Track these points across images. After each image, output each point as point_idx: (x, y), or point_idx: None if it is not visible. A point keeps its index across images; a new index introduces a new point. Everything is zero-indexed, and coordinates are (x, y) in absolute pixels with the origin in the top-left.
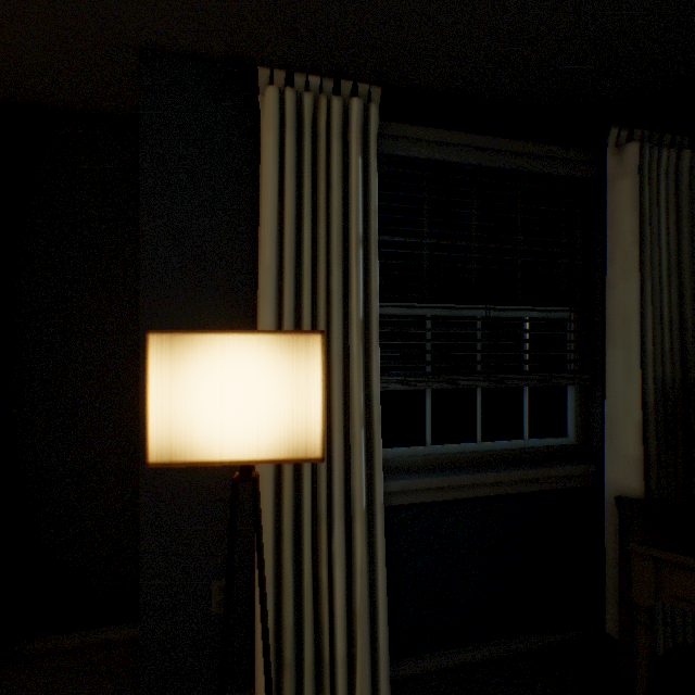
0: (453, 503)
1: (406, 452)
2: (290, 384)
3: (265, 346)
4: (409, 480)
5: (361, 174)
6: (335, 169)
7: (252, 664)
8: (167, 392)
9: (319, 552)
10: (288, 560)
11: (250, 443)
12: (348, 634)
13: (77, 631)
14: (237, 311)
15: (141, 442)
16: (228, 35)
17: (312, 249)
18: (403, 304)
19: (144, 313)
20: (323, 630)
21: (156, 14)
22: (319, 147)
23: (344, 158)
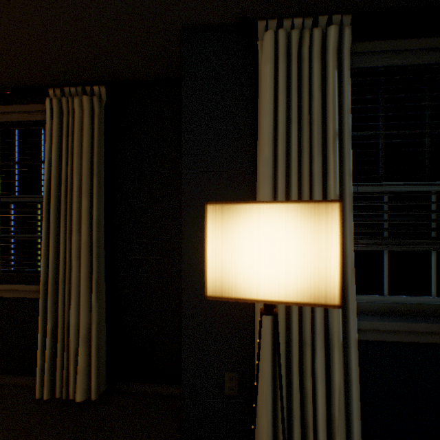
0: (411, 345)
1: (366, 298)
2: (311, 243)
3: (291, 213)
4: (373, 322)
5: (336, 83)
6: (315, 83)
7: (250, 434)
8: (219, 246)
9: (304, 368)
10: (282, 371)
11: (279, 288)
12: (326, 435)
13: (145, 383)
14: (240, 192)
15: (183, 277)
16: (237, 4)
17: (297, 144)
18: (363, 183)
19: (184, 195)
20: (307, 427)
21: (194, 2)
22: (303, 68)
23: (322, 73)
